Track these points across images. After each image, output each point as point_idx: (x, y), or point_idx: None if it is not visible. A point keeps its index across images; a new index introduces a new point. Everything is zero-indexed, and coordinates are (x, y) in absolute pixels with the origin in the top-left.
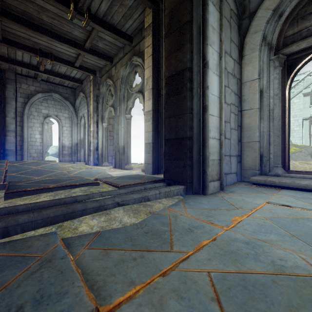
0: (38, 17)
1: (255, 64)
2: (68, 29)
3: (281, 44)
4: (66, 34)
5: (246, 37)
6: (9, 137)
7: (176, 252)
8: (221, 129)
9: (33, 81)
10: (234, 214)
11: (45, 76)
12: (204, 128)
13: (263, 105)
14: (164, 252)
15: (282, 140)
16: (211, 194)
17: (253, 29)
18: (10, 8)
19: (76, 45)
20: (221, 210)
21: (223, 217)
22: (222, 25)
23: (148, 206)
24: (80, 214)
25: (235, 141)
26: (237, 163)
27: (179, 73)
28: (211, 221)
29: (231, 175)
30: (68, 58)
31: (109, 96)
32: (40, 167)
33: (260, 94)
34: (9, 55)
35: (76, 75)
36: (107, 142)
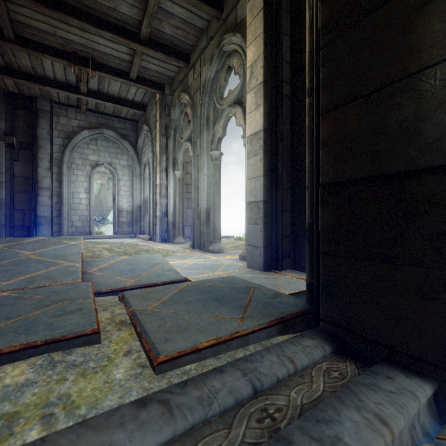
0: None
1: None
2: (110, 3)
3: None
4: (108, 15)
5: None
6: (42, 198)
7: None
8: None
9: (76, 112)
10: None
11: (91, 103)
12: None
13: None
14: None
15: None
16: None
17: None
18: None
19: (126, 33)
20: None
21: None
22: None
23: None
24: None
25: None
26: None
27: None
28: None
29: None
30: (118, 64)
31: (185, 124)
32: (39, 252)
33: None
34: (35, 70)
35: (135, 97)
36: (181, 203)
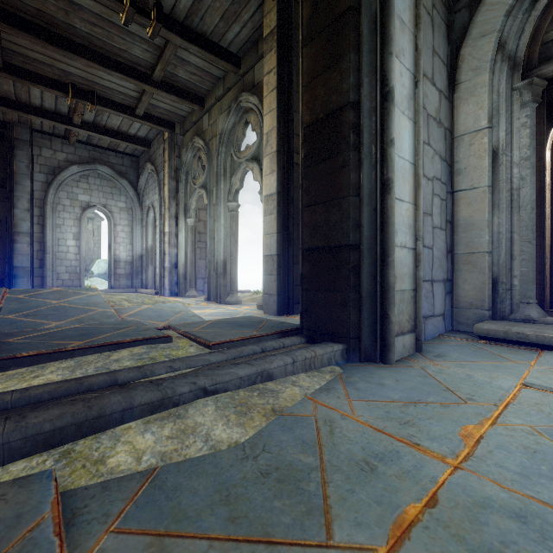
0: (66, 23)
1: (481, 98)
2: (122, 45)
3: (536, 57)
4: (118, 55)
5: (464, 47)
6: (20, 245)
7: (343, 551)
8: (416, 229)
9: (63, 144)
10: (462, 418)
11: (83, 134)
12: (386, 226)
13: (499, 179)
14: (311, 548)
15: (539, 249)
16: (398, 362)
17: (477, 31)
18: (14, 5)
19: (137, 74)
20: (428, 406)
21: (439, 427)
22: (419, 17)
23: (270, 395)
24: (116, 419)
25: (442, 252)
26: (444, 295)
27: (332, 115)
28: (414, 437)
29: (435, 319)
30: (123, 99)
31: (199, 168)
32: (66, 301)
33: (492, 158)
34: (18, 96)
35: (139, 132)
36: (194, 253)
